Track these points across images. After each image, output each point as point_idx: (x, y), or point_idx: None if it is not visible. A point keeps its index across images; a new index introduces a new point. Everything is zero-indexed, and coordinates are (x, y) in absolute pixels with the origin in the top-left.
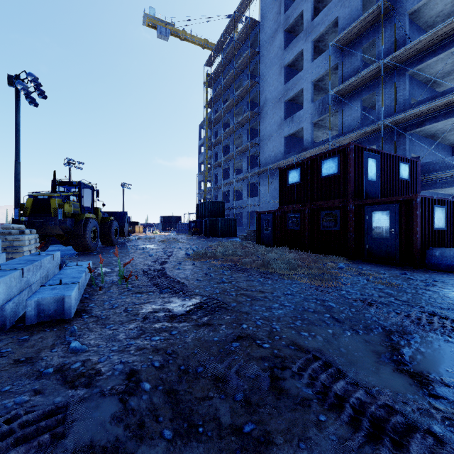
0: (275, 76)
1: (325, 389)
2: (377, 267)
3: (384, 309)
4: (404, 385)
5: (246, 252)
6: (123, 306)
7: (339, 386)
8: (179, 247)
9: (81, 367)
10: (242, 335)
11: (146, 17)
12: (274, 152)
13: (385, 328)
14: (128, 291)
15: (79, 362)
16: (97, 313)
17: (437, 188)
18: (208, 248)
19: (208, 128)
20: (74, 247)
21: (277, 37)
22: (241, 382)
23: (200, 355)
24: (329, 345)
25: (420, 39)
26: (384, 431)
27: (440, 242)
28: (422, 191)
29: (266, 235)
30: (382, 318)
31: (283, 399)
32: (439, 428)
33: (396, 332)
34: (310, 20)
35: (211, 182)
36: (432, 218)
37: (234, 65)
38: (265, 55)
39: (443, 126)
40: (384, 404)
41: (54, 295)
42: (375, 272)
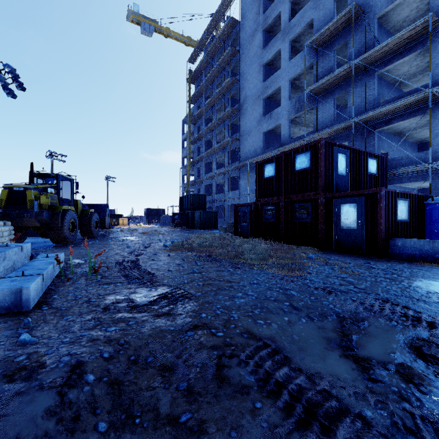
0: (255, 74)
1: (268, 376)
2: (344, 257)
3: (342, 297)
4: (347, 370)
5: (222, 244)
6: (86, 297)
7: (282, 373)
8: (159, 238)
9: (25, 359)
10: (198, 325)
11: (130, 13)
12: (254, 147)
13: (339, 315)
14: (96, 282)
15: (25, 355)
16: (58, 304)
17: (403, 182)
18: (188, 240)
19: (191, 123)
20: (51, 239)
21: (256, 36)
22: (188, 371)
23: (153, 344)
24: (283, 333)
25: (387, 42)
26: (316, 417)
27: (403, 233)
28: (390, 186)
29: (244, 227)
30: (338, 305)
31: (224, 387)
32: (370, 411)
33: (349, 318)
34: (287, 21)
35: (194, 176)
36: (395, 210)
37: (215, 62)
38: (245, 54)
39: (409, 124)
40: (323, 389)
41: (12, 287)
42: (342, 261)
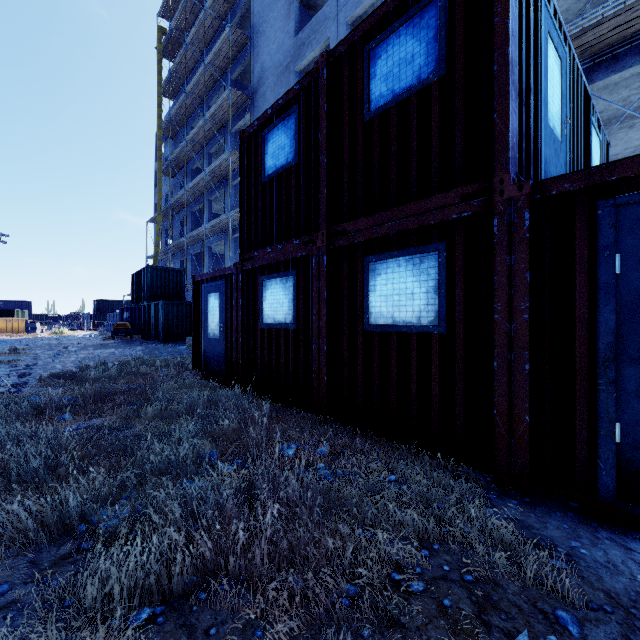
0: (279, 21)
1: None
2: None
3: None
4: None
5: None
6: None
7: None
8: None
9: None
10: None
11: None
12: None
13: None
14: None
15: None
16: None
17: None
18: None
19: (166, 134)
20: None
21: None
22: None
23: None
24: None
25: None
26: None
27: None
28: None
29: (212, 345)
30: None
31: None
32: None
33: None
34: None
35: (174, 237)
36: None
37: (204, 3)
38: None
39: (606, 106)
40: None
41: None
42: None
